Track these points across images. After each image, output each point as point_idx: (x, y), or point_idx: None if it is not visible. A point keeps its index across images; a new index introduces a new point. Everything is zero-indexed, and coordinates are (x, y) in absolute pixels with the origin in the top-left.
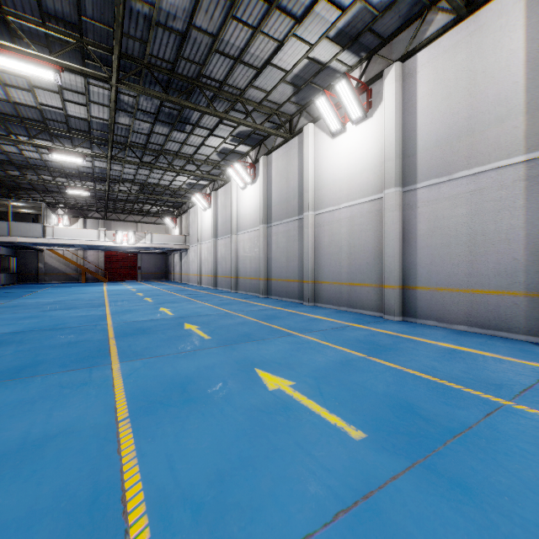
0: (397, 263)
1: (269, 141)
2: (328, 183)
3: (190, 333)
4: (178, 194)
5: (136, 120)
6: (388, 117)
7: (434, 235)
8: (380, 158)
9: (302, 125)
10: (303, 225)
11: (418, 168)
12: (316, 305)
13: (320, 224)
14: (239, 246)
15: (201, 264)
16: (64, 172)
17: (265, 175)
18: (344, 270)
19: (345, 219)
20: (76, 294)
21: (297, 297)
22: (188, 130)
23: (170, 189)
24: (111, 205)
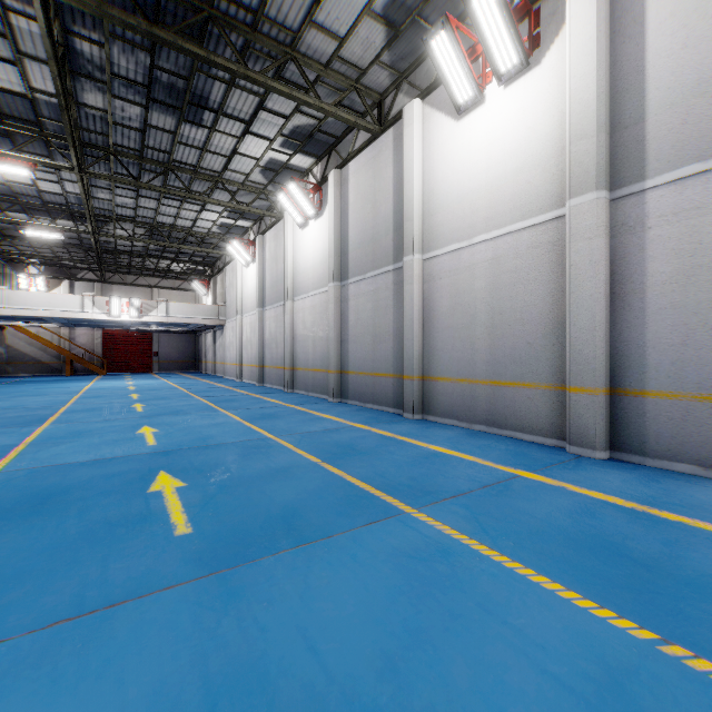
0: (599, 342)
1: (343, 144)
2: (448, 201)
3: (149, 512)
4: (209, 244)
5: (116, 100)
6: (580, 52)
7: (690, 283)
8: (557, 141)
9: (401, 108)
10: (403, 278)
11: (650, 146)
12: (426, 418)
13: (433, 276)
14: (297, 319)
15: (242, 348)
16: (19, 201)
17: (338, 201)
18: (480, 357)
19: (483, 263)
20: (27, 396)
21: (392, 404)
22: (208, 123)
23: (195, 235)
24: (110, 261)
